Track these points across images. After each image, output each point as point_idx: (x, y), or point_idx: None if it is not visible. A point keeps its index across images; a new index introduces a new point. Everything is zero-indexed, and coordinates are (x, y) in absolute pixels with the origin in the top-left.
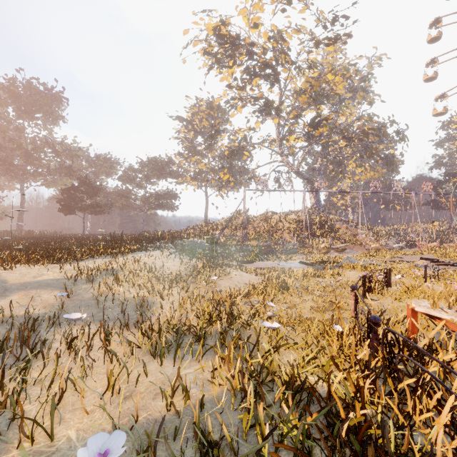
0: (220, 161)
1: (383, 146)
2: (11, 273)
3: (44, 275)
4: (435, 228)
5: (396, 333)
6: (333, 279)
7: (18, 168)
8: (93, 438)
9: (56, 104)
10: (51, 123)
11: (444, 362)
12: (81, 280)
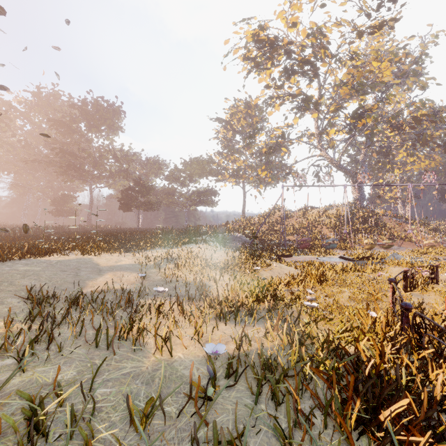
0: (257, 157)
1: (440, 132)
2: (99, 258)
3: (122, 261)
4: None
5: (423, 316)
6: (374, 274)
7: (89, 173)
8: (208, 345)
9: (116, 117)
10: (112, 133)
11: None
12: (150, 266)
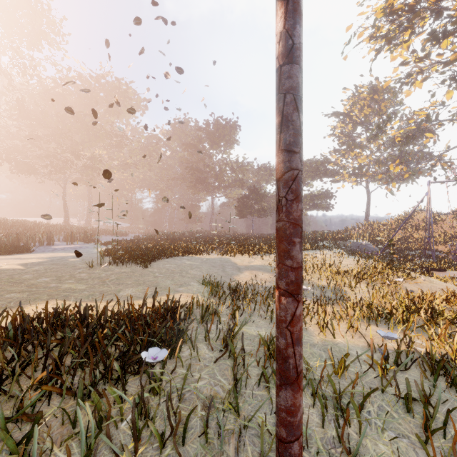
0: (386, 149)
1: None
2: (235, 259)
3: (253, 262)
4: None
5: None
6: None
7: (211, 185)
8: (379, 331)
9: (232, 132)
10: (229, 147)
11: None
12: None
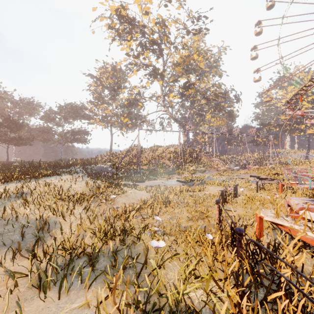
0: (121, 108)
1: (227, 104)
2: None
3: None
4: (255, 156)
5: (259, 244)
6: (200, 193)
7: None
8: None
9: None
10: None
11: (296, 267)
12: None
